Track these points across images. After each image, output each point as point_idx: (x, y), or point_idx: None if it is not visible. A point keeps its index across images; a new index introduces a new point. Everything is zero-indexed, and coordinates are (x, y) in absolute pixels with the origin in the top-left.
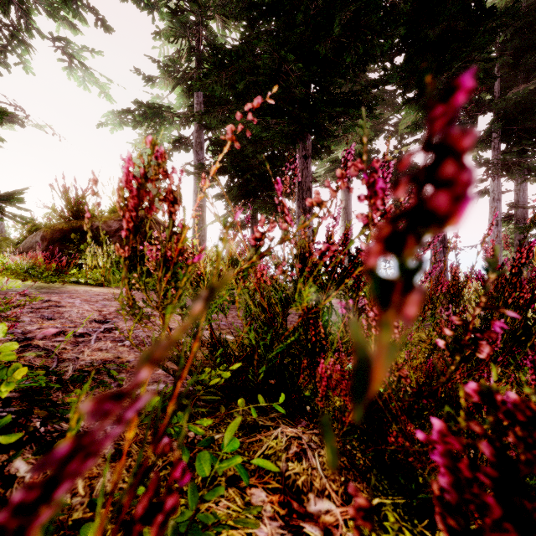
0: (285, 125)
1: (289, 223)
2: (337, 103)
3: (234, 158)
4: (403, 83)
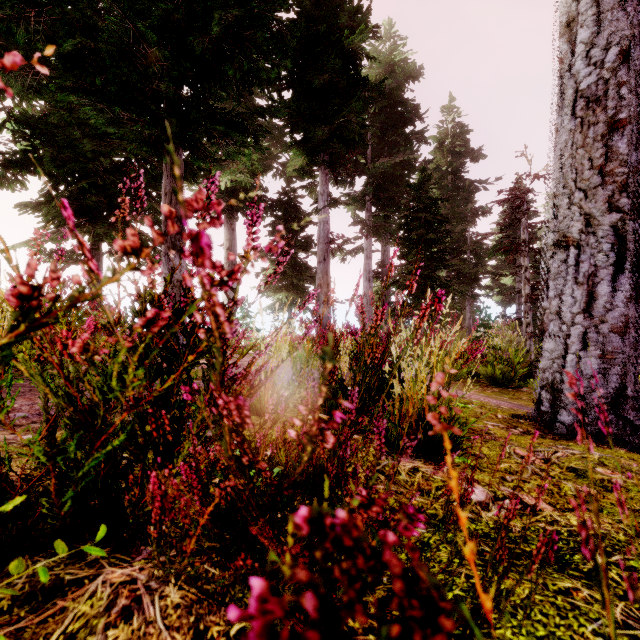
0: (145, 126)
1: (96, 272)
2: (218, 120)
3: (57, 153)
4: (291, 121)
